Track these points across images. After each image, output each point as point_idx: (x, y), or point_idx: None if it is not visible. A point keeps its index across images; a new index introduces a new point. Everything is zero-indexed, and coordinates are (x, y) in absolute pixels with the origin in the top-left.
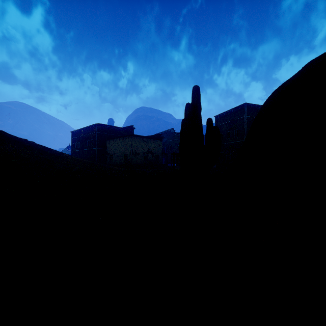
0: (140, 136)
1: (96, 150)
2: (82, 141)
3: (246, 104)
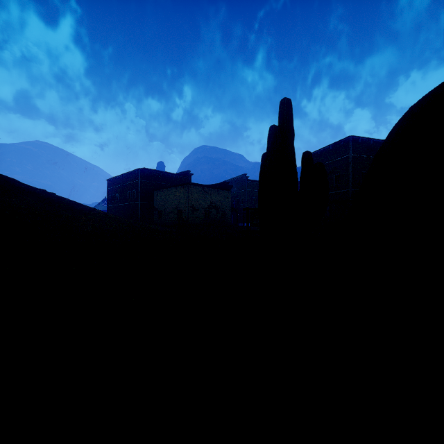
0: (199, 185)
1: (140, 204)
2: (121, 192)
3: (352, 138)
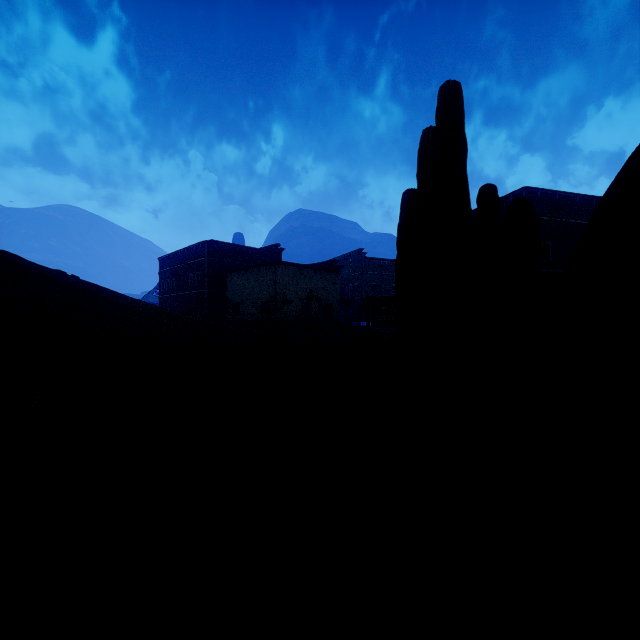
0: (294, 264)
1: (206, 293)
2: (180, 276)
3: (527, 190)
